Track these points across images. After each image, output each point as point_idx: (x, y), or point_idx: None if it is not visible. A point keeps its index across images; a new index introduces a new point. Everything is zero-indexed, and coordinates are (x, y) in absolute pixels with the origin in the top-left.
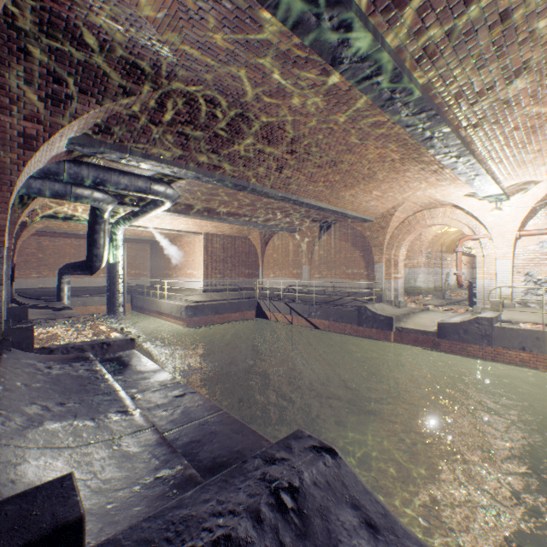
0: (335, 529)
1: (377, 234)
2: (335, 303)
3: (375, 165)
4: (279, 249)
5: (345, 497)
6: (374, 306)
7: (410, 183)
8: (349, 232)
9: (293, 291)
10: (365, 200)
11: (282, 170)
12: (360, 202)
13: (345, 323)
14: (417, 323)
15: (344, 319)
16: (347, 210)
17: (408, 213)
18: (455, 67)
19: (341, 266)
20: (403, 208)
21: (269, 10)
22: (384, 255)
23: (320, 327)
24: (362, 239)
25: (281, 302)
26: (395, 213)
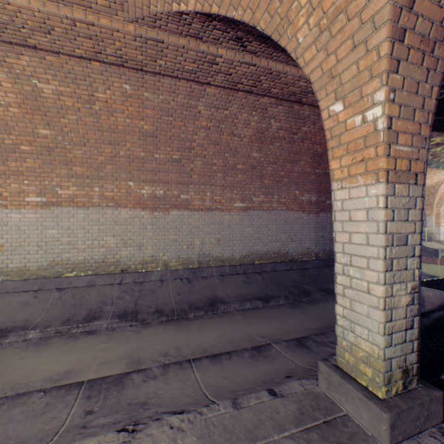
0: None
1: (427, 197)
2: None
3: None
4: None
5: None
6: (424, 243)
7: None
8: None
9: None
10: None
11: None
12: None
13: None
14: None
15: None
16: None
17: None
18: None
19: None
20: None
21: None
22: (433, 210)
23: None
24: None
25: None
26: (441, 184)
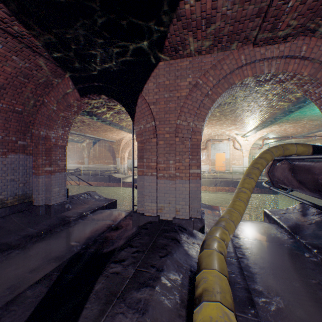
0: (95, 196)
1: (117, 147)
2: (100, 175)
3: (112, 129)
4: (71, 150)
5: (97, 195)
6: (115, 174)
7: (125, 133)
8: (107, 145)
9: (80, 170)
10: (111, 135)
11: (79, 127)
12: (109, 136)
13: (104, 182)
14: (130, 179)
15: (104, 180)
16: (104, 138)
17: (128, 140)
18: (122, 122)
19: (103, 159)
20: (126, 138)
21: (83, 116)
22: (120, 155)
23: (94, 185)
24: (112, 148)
25: (74, 175)
26: (123, 140)
